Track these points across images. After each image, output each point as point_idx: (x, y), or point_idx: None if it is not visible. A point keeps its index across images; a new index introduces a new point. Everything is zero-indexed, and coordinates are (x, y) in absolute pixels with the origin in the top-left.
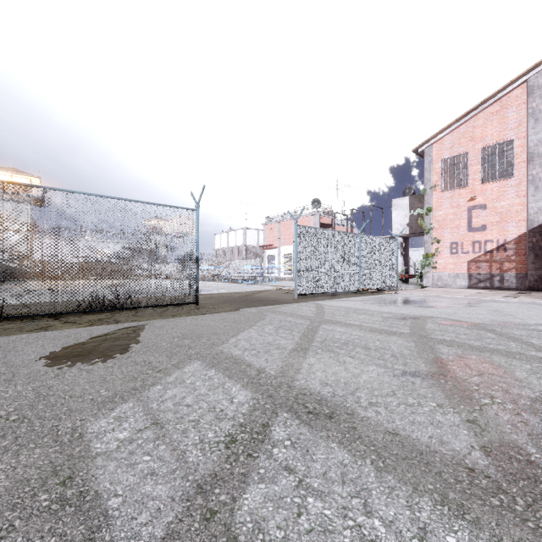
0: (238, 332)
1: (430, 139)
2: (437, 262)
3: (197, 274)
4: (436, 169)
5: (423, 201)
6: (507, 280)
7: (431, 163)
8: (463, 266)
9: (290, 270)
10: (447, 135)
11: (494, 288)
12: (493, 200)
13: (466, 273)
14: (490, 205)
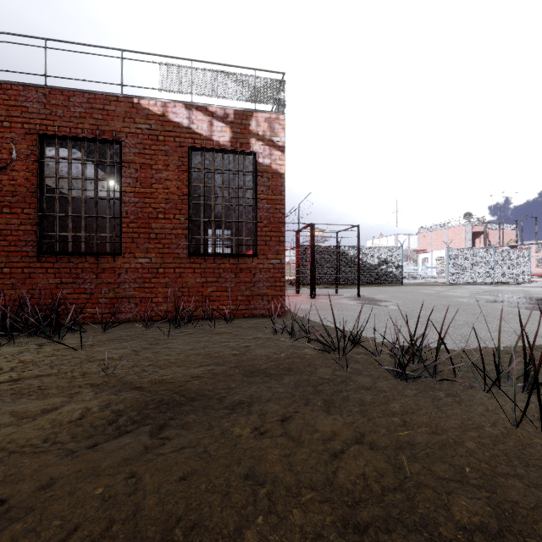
0: (428, 288)
1: None
2: None
3: (402, 272)
4: None
5: None
6: None
7: None
8: None
9: (442, 270)
10: None
11: None
12: None
13: None
14: None
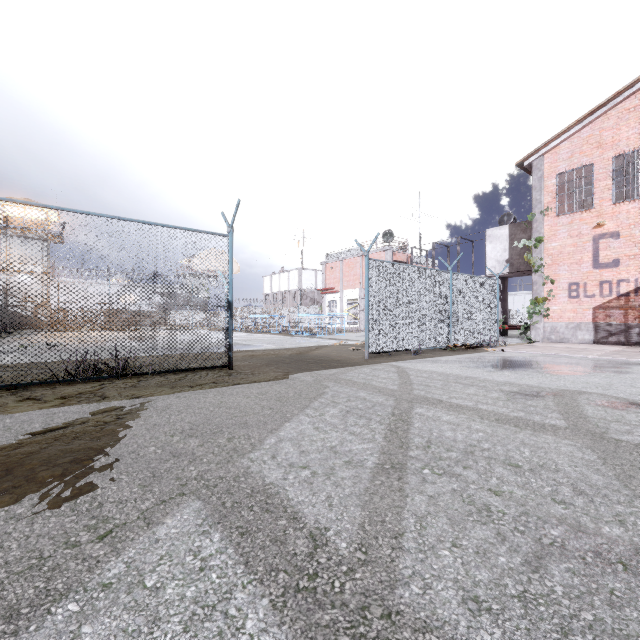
0: (281, 421)
1: (541, 148)
2: (550, 309)
3: (230, 326)
4: (549, 187)
5: (528, 231)
6: None
7: (542, 179)
8: (587, 314)
9: (355, 319)
10: (564, 142)
11: (632, 343)
12: (629, 225)
13: (590, 323)
14: (626, 232)
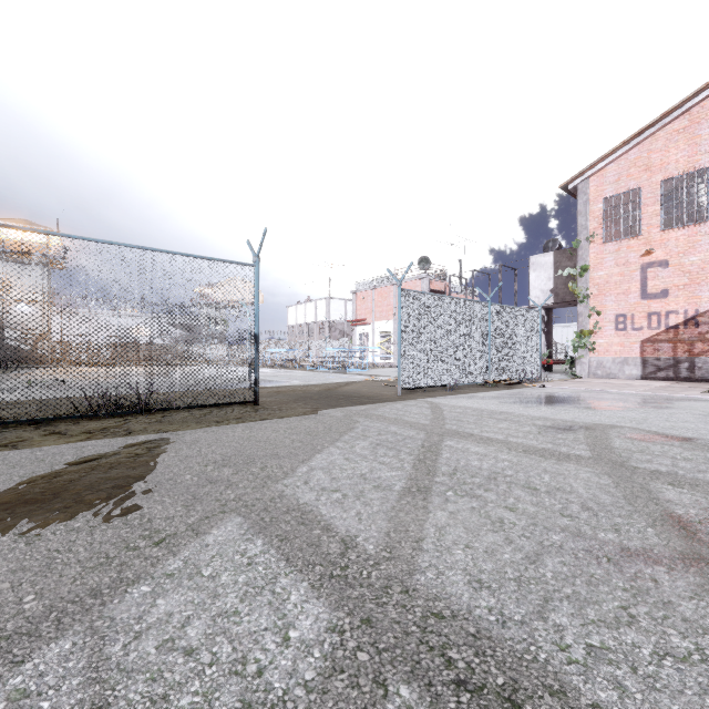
0: (312, 453)
1: (586, 170)
2: (596, 343)
3: (256, 360)
4: (595, 212)
5: (574, 259)
6: (700, 368)
7: (587, 203)
8: (634, 348)
9: (389, 353)
10: (611, 164)
11: (681, 379)
12: (678, 254)
13: (638, 357)
14: (675, 261)
